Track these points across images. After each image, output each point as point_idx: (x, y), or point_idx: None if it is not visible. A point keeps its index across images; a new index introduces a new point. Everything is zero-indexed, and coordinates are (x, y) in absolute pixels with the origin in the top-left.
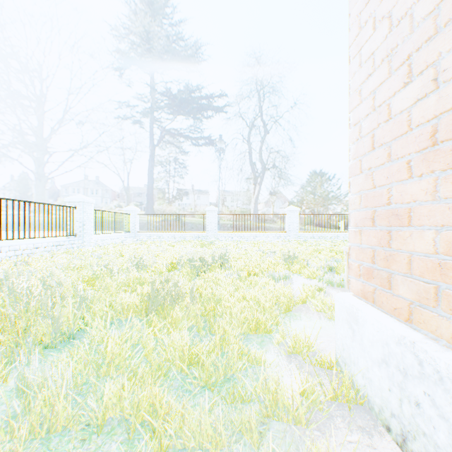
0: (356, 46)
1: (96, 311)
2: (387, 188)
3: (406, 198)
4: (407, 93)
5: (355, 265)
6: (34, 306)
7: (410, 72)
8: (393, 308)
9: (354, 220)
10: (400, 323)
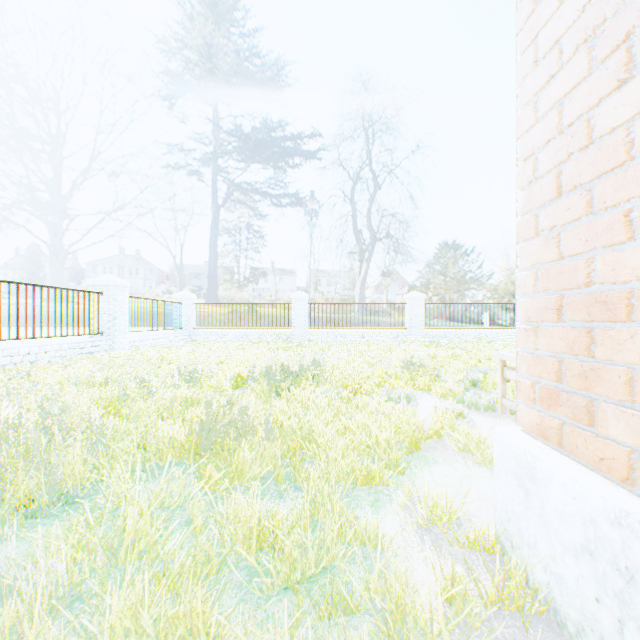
0: (528, 32)
1: (119, 453)
2: (585, 259)
3: (623, 275)
4: (626, 97)
5: (526, 383)
6: (24, 445)
7: (630, 61)
8: (597, 457)
9: (525, 312)
10: (614, 486)
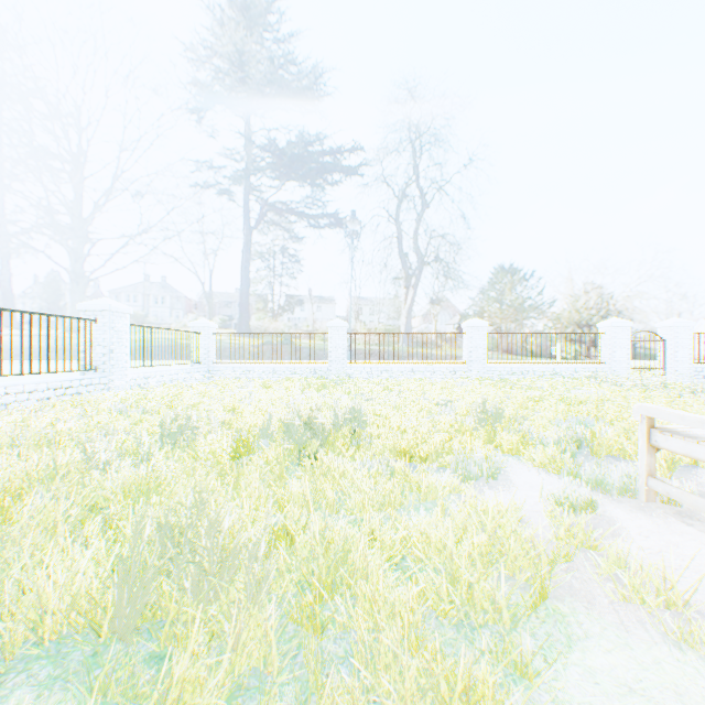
0: None
1: None
2: None
3: None
4: None
5: None
6: None
7: None
8: None
9: None
10: None
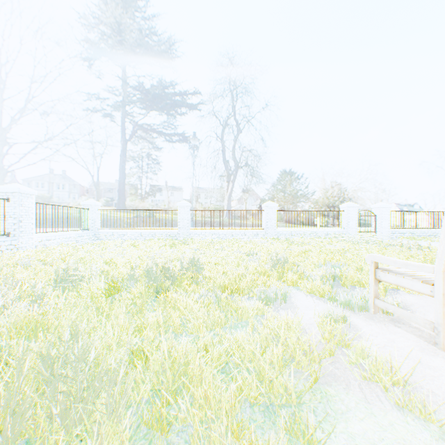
0: None
1: None
2: None
3: None
4: None
5: None
6: None
7: None
8: None
9: None
10: None
